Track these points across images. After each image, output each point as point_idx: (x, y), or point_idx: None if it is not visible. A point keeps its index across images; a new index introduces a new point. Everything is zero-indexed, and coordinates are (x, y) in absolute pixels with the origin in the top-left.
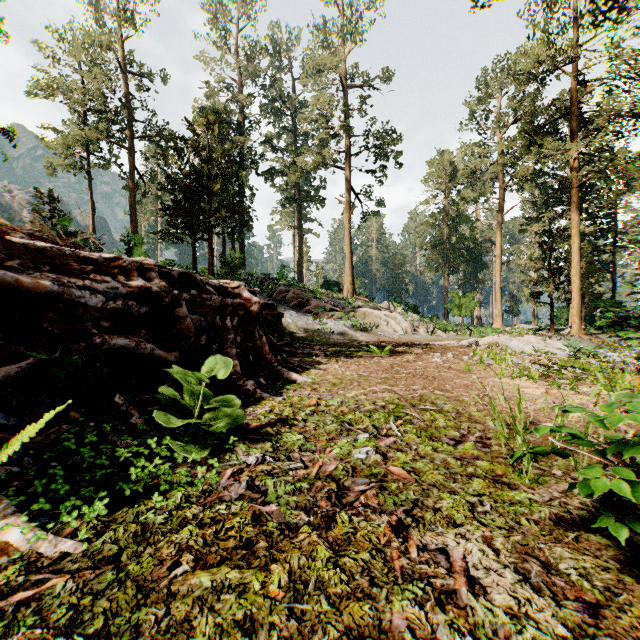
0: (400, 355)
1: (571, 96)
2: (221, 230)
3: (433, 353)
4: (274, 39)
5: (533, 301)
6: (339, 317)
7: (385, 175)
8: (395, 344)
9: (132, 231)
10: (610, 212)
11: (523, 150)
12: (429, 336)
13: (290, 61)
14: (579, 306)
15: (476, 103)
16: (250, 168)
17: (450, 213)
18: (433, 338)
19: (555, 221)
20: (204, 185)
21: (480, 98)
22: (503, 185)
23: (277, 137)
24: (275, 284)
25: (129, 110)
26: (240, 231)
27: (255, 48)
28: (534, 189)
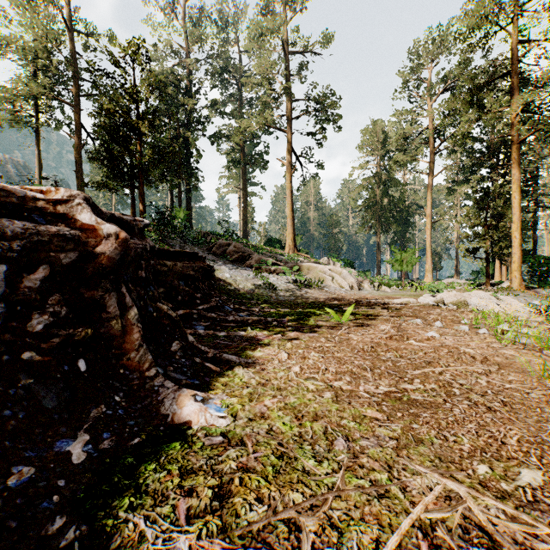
0: (368, 322)
1: (512, 52)
2: (169, 189)
3: (409, 318)
4: (220, 11)
5: (469, 256)
6: (282, 272)
7: (325, 137)
8: (347, 302)
9: (78, 187)
10: (534, 174)
11: (466, 105)
12: (375, 291)
13: (235, 33)
14: (519, 261)
15: (408, 74)
16: (196, 130)
17: (382, 177)
18: (381, 294)
19: (483, 182)
20: (132, 124)
21: (413, 67)
22: (433, 149)
23: (223, 104)
24: (218, 239)
25: (74, 67)
26: (187, 190)
27: (201, 16)
28: (456, 157)
